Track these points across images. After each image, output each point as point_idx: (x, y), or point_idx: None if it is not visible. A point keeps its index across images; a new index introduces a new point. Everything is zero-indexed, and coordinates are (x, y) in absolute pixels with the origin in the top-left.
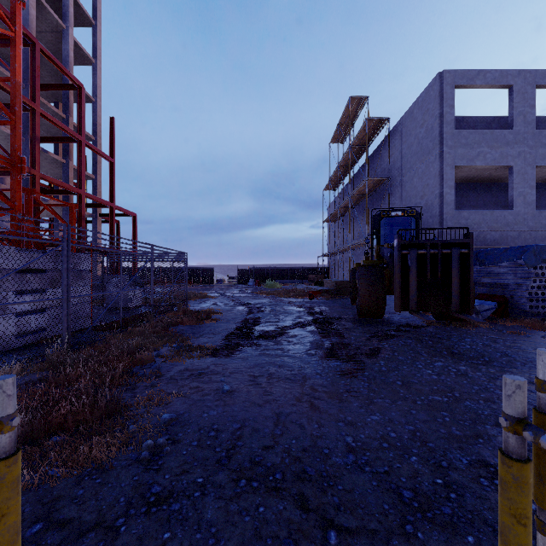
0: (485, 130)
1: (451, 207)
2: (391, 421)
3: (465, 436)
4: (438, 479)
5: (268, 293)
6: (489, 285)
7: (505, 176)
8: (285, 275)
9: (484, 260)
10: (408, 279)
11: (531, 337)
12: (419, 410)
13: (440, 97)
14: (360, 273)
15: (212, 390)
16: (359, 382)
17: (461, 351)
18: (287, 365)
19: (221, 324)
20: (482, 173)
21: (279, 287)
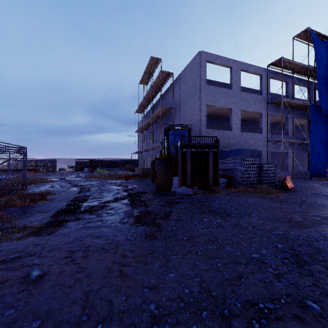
0: (220, 88)
1: (205, 127)
2: (183, 276)
3: (233, 278)
4: None
5: (97, 177)
6: (223, 170)
7: (228, 113)
8: (110, 165)
9: (221, 156)
10: (186, 166)
11: (244, 197)
12: (201, 261)
13: (200, 65)
14: (157, 163)
15: (19, 278)
16: (159, 242)
17: (215, 209)
18: (103, 235)
19: (53, 203)
20: (218, 111)
21: (106, 172)
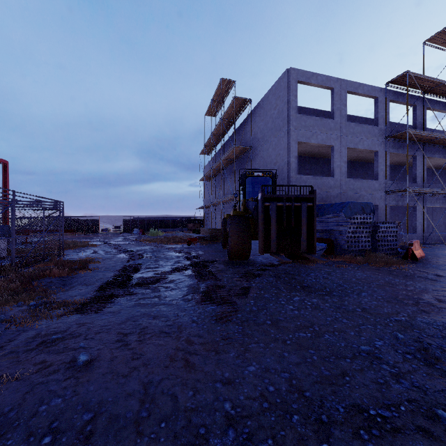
0: (317, 118)
1: (295, 172)
2: (267, 371)
3: (334, 376)
4: (323, 443)
5: (150, 240)
6: (321, 231)
7: (328, 153)
8: (167, 224)
9: (317, 213)
10: (269, 227)
11: (351, 269)
12: (290, 351)
13: (288, 88)
14: (231, 222)
15: (64, 363)
16: (234, 326)
17: (309, 285)
18: (162, 315)
19: (97, 273)
20: (314, 150)
21: (161, 234)
